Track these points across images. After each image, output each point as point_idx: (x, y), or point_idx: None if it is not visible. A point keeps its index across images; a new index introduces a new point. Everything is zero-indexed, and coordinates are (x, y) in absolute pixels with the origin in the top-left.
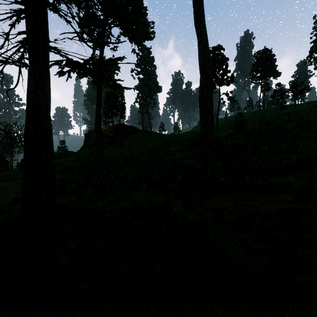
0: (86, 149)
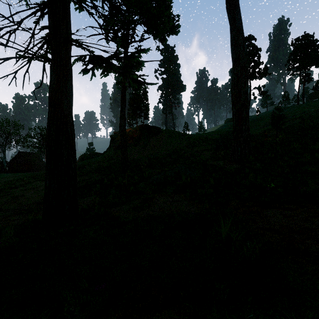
0: (112, 150)
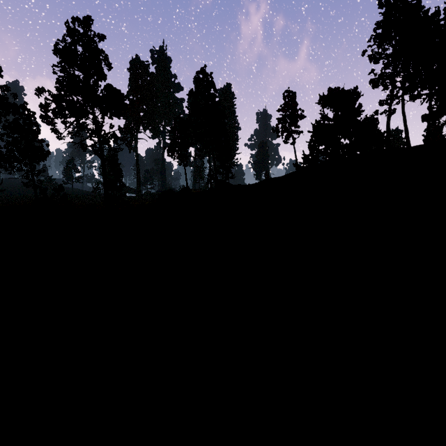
0: None
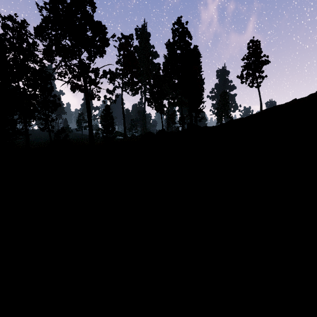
0: None
